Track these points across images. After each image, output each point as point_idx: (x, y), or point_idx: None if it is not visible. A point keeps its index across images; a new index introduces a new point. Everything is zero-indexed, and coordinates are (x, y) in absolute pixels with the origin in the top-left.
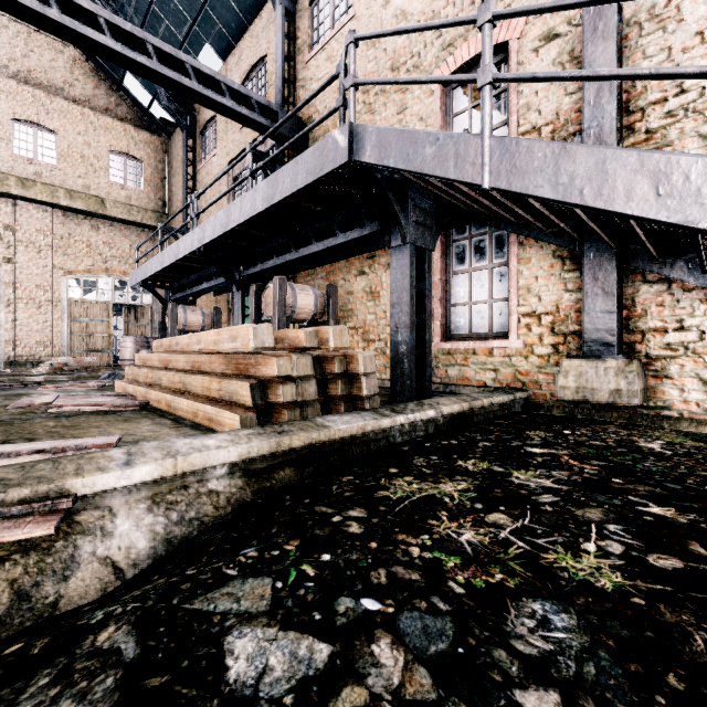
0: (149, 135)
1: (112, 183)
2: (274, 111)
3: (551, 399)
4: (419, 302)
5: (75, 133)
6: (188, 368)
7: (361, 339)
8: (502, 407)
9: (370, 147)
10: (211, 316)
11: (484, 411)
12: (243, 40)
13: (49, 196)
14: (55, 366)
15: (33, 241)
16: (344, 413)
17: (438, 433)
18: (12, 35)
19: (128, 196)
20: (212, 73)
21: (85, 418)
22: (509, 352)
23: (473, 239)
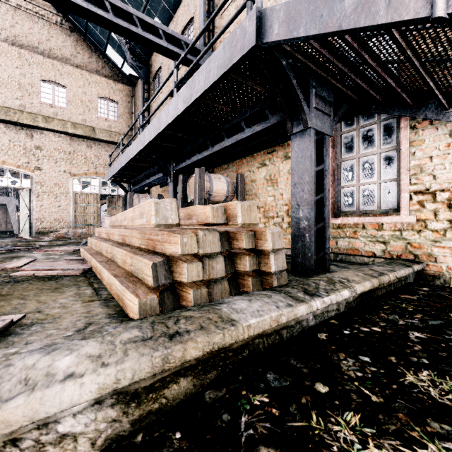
0: (122, 85)
1: (99, 118)
2: (198, 50)
3: (448, 271)
4: (317, 182)
5: (77, 86)
6: (119, 240)
7: (263, 216)
8: (400, 278)
9: (278, 24)
10: None
11: (386, 284)
12: (179, 10)
13: (61, 127)
14: (58, 235)
15: (52, 156)
16: (253, 296)
17: (350, 312)
18: (40, 28)
19: (109, 125)
20: (152, 22)
21: (27, 284)
22: (400, 227)
23: (361, 129)
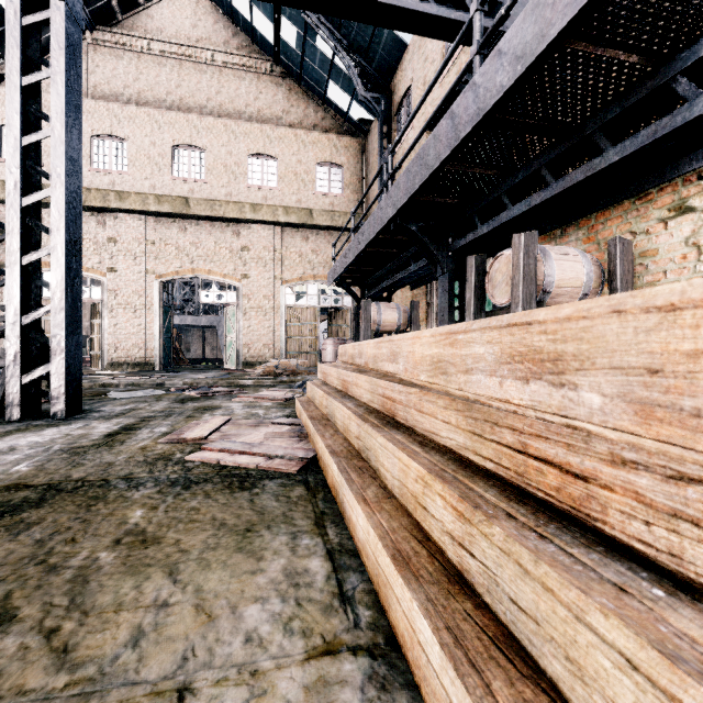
0: (349, 139)
1: (318, 194)
2: (495, 6)
3: None
4: None
5: (290, 154)
6: (373, 405)
7: None
8: None
9: None
10: (407, 313)
11: None
12: None
13: (271, 215)
14: (267, 368)
15: (261, 257)
16: None
17: None
18: (248, 85)
19: (331, 203)
20: None
21: (200, 498)
22: None
23: None
